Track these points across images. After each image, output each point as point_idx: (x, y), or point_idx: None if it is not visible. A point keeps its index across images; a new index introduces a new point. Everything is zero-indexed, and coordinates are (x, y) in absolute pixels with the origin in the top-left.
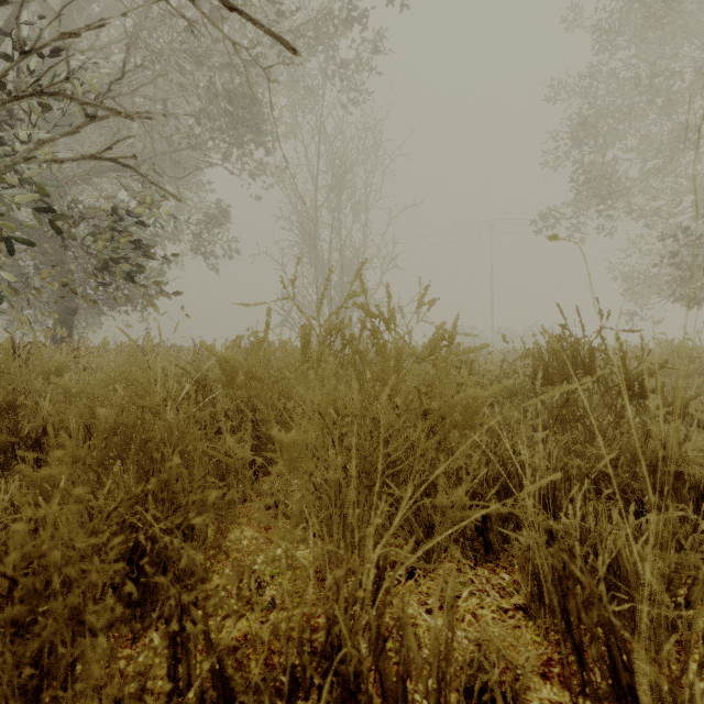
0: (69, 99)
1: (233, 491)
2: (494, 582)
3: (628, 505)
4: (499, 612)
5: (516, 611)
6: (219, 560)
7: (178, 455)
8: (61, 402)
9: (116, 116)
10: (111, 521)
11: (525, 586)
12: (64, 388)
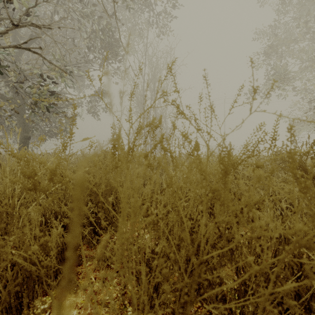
0: None
1: (37, 302)
2: None
3: None
4: None
5: None
6: None
7: None
8: None
9: (30, 25)
10: None
11: None
12: None
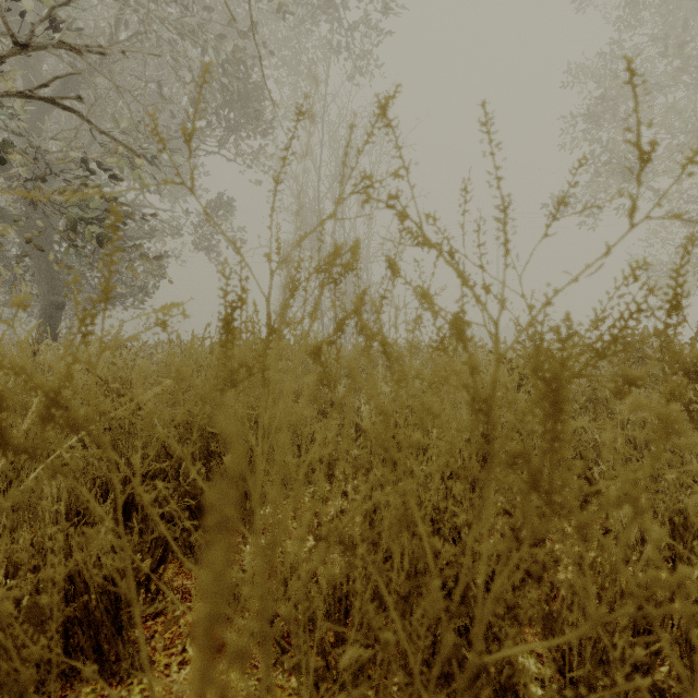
0: None
1: None
2: None
3: None
4: None
5: None
6: None
7: None
8: None
9: (56, 47)
10: None
11: None
12: None
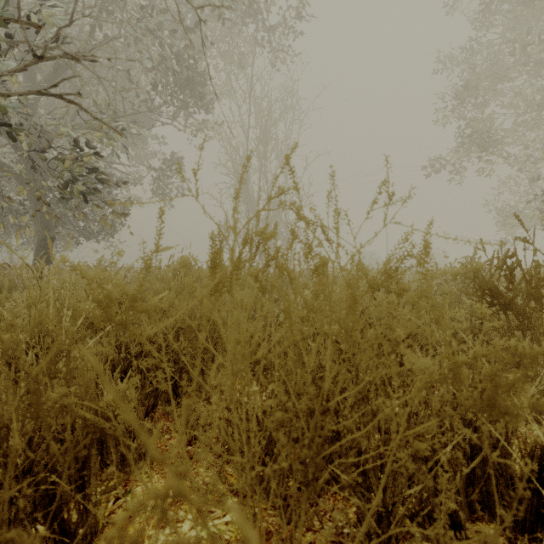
0: None
1: (112, 469)
2: None
3: None
4: None
5: None
6: None
7: None
8: None
9: (62, 57)
10: None
11: None
12: None
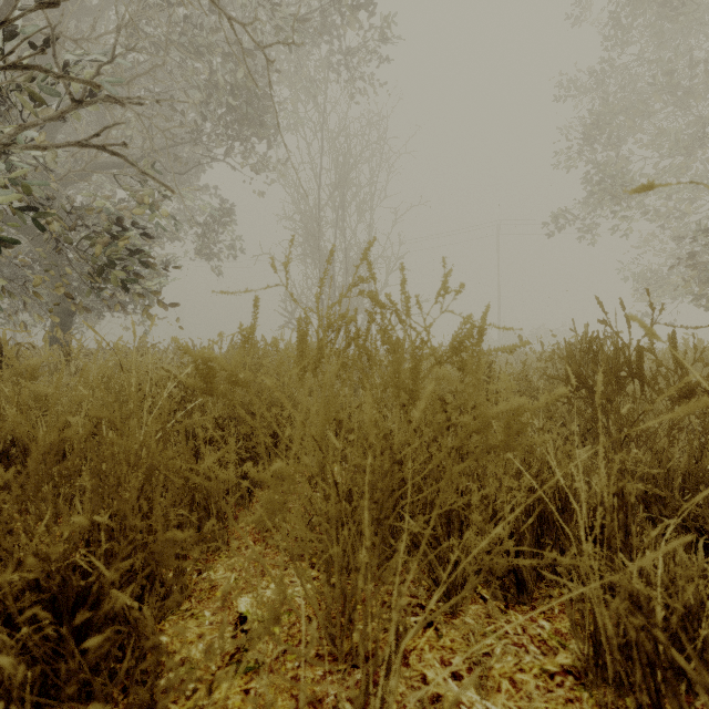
0: (44, 72)
1: (213, 521)
2: (532, 632)
3: (685, 533)
4: (544, 677)
5: (564, 675)
6: (200, 599)
7: (137, 483)
8: (33, 408)
9: (104, 101)
10: (51, 567)
11: (578, 648)
12: (35, 393)
